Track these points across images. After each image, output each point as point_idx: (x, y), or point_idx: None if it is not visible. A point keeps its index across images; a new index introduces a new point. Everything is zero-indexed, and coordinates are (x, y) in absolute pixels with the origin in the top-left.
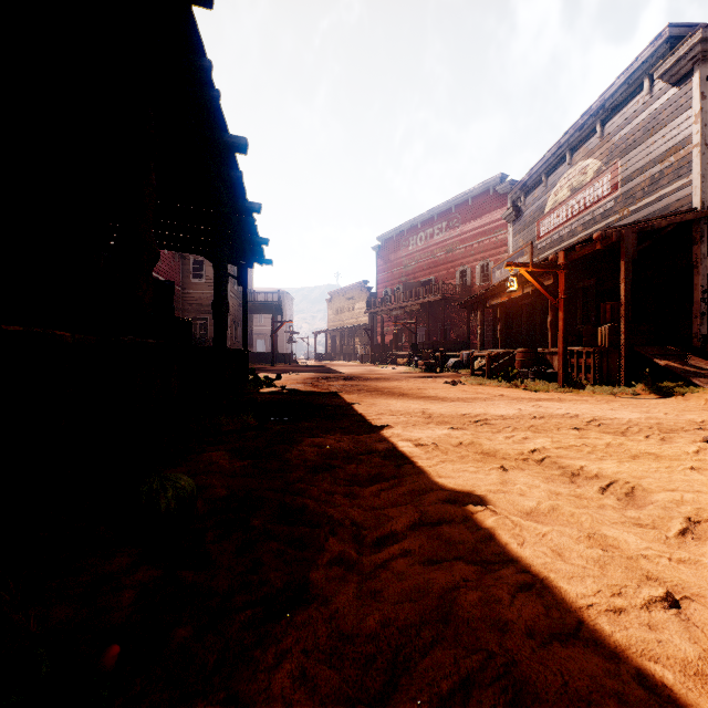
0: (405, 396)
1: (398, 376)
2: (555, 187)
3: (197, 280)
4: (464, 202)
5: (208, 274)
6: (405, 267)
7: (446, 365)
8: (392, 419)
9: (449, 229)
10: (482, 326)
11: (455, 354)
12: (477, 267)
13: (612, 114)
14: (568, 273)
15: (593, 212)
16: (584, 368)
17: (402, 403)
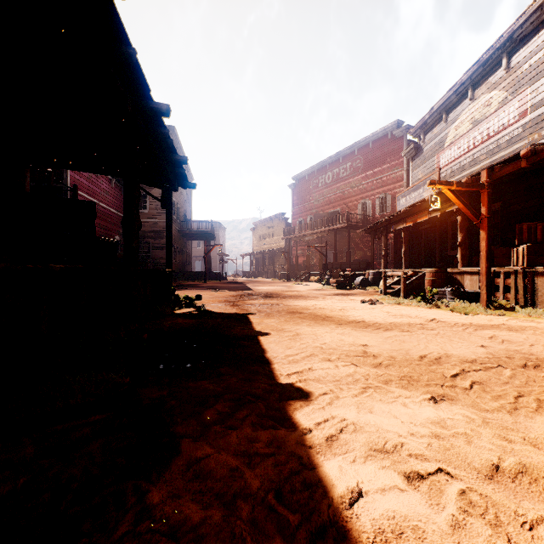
0: (330, 321)
1: (314, 293)
2: (456, 122)
3: (141, 210)
4: (365, 146)
5: (151, 206)
6: (315, 201)
7: (354, 282)
8: (329, 371)
9: (353, 168)
10: (386, 249)
11: (361, 273)
12: (377, 199)
13: (520, 45)
14: (469, 199)
15: (498, 141)
16: (503, 288)
17: (331, 333)
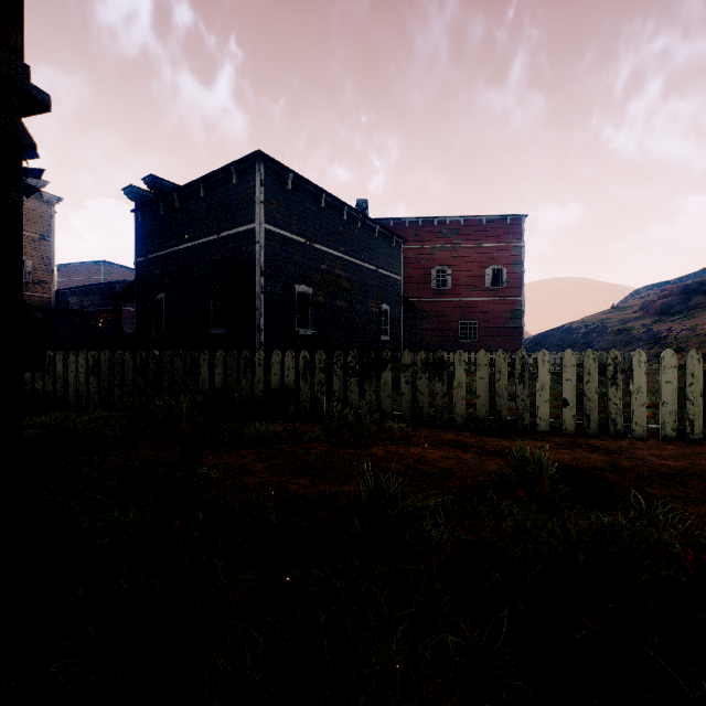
0: None
1: None
2: None
3: None
4: None
5: None
6: None
7: None
8: None
9: None
10: None
11: None
12: None
13: None
14: None
15: None
16: None
17: None
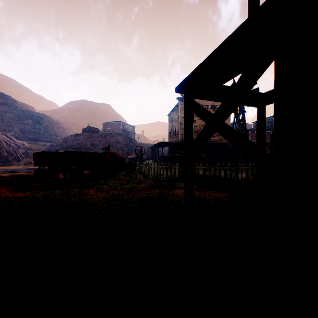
0: None
1: None
2: None
3: None
4: None
5: None
6: None
7: None
8: None
9: None
10: None
11: None
12: None
13: None
14: None
15: None
16: None
17: None
